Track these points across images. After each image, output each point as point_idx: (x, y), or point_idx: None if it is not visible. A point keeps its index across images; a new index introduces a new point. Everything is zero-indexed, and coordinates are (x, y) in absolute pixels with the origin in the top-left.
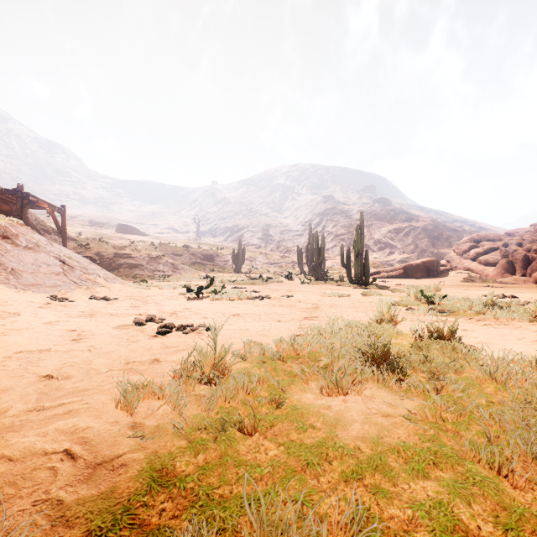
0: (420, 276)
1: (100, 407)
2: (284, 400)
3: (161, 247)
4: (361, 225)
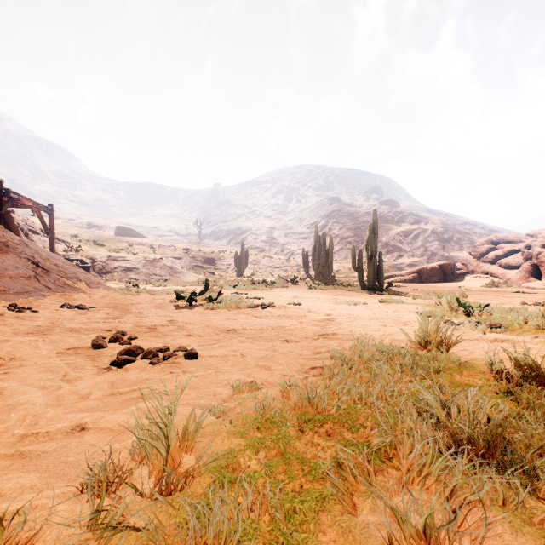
0: (436, 280)
1: None
2: None
3: (160, 250)
4: (374, 224)
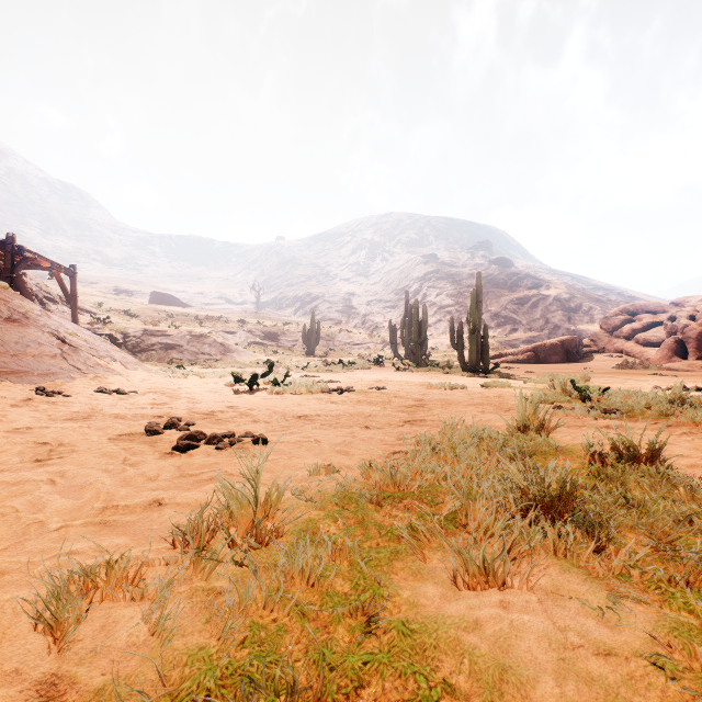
0: (557, 360)
1: (2, 624)
2: (382, 611)
3: (208, 323)
4: (478, 290)
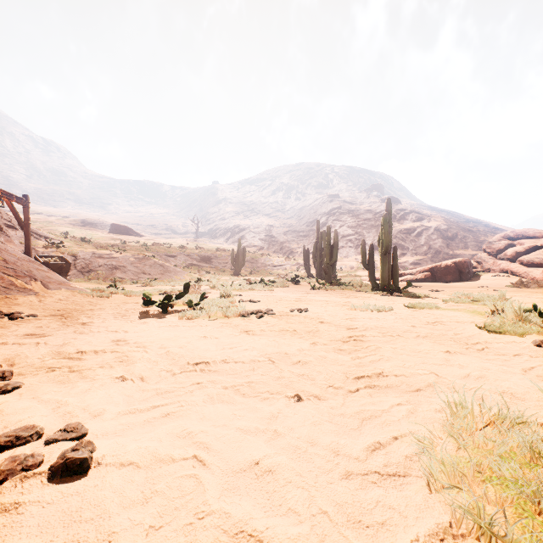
0: (451, 279)
1: None
2: None
3: (153, 248)
4: (388, 215)
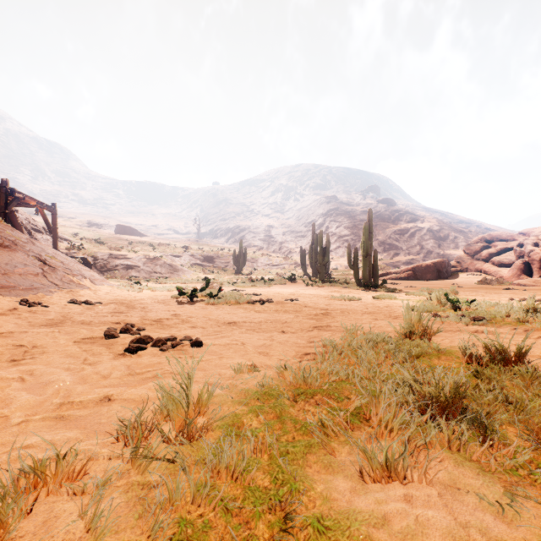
0: (430, 278)
1: None
2: (299, 508)
3: (160, 248)
4: (369, 223)
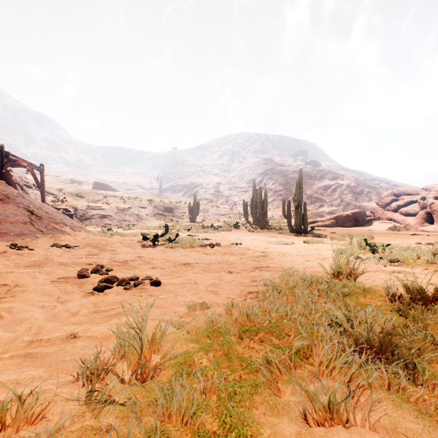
0: (350, 225)
1: None
2: None
3: (129, 201)
4: (300, 180)
